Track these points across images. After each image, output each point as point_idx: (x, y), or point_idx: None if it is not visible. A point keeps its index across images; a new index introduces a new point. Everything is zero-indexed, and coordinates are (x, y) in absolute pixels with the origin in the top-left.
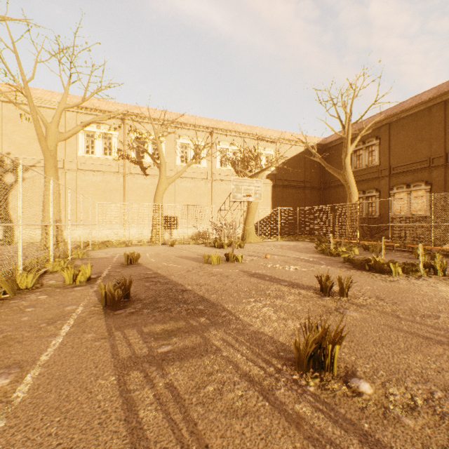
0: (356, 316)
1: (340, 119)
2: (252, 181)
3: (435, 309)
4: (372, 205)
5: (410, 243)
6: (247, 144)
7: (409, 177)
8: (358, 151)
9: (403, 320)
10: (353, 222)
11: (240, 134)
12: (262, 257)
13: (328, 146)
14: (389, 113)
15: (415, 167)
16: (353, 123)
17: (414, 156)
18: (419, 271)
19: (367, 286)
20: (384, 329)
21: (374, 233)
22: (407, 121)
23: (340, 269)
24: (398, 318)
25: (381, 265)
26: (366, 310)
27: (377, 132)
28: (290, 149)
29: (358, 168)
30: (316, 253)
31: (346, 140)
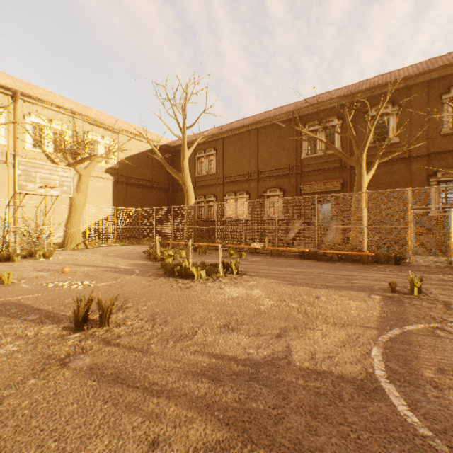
0: (84, 365)
1: (178, 121)
2: (56, 168)
3: (200, 322)
4: (212, 209)
5: (231, 243)
6: (78, 127)
7: (236, 186)
8: (201, 159)
9: (149, 353)
10: (190, 224)
11: (66, 111)
12: (59, 271)
13: (176, 149)
14: (223, 129)
15: (240, 178)
16: (188, 127)
17: (240, 169)
18: (219, 272)
19: (156, 300)
20: (102, 386)
21: (211, 234)
22: (236, 139)
23: (148, 278)
24: (146, 351)
25: (187, 269)
26: (114, 346)
27: (215, 143)
28: (137, 144)
29: (201, 174)
30: (143, 259)
31: (184, 143)
